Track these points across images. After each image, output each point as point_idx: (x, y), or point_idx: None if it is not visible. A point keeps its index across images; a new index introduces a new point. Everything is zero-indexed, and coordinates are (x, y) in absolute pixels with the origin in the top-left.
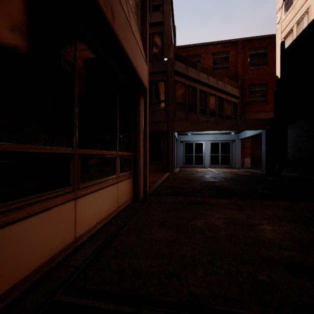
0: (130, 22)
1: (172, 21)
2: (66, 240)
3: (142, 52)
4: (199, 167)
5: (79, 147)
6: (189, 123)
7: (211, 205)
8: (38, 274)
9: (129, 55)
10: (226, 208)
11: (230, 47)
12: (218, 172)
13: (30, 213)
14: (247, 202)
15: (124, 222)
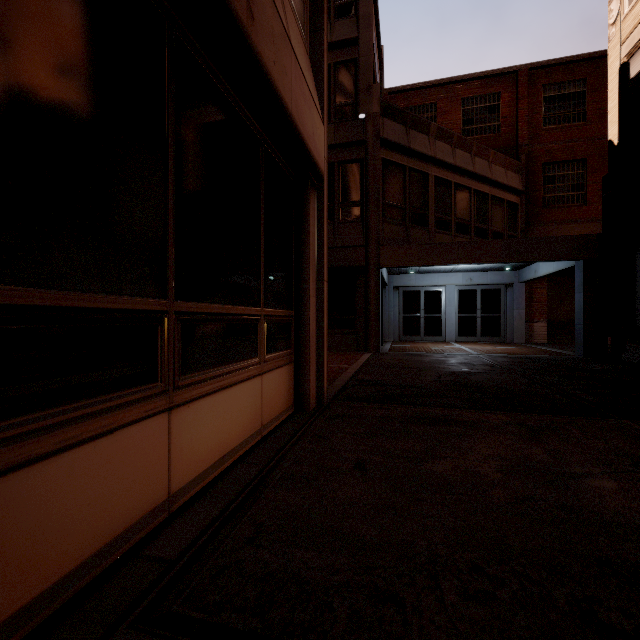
0: (287, 30)
1: (376, 38)
2: (150, 500)
3: (313, 97)
4: (433, 342)
5: (178, 297)
6: (413, 248)
7: (465, 426)
8: (85, 576)
9: (285, 100)
10: (500, 433)
11: (501, 86)
12: (475, 352)
13: (67, 442)
14: (547, 421)
15: (276, 459)
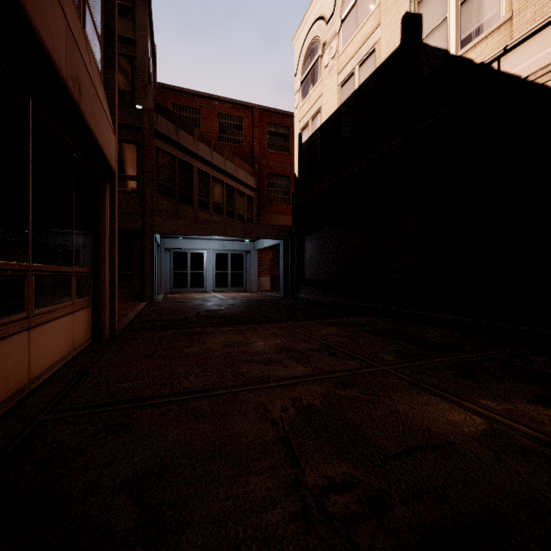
0: (95, 85)
1: (150, 39)
2: (21, 380)
3: (109, 121)
4: (198, 292)
5: (33, 261)
6: (181, 221)
7: (209, 334)
8: None
9: (95, 133)
10: (226, 334)
11: (244, 113)
12: (225, 298)
13: None
14: (250, 327)
15: (91, 362)
